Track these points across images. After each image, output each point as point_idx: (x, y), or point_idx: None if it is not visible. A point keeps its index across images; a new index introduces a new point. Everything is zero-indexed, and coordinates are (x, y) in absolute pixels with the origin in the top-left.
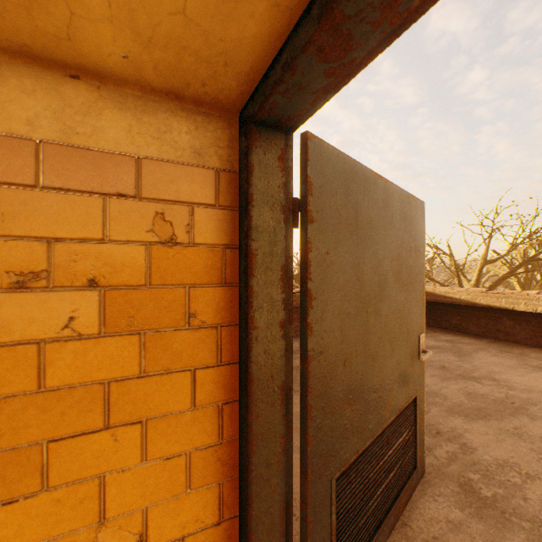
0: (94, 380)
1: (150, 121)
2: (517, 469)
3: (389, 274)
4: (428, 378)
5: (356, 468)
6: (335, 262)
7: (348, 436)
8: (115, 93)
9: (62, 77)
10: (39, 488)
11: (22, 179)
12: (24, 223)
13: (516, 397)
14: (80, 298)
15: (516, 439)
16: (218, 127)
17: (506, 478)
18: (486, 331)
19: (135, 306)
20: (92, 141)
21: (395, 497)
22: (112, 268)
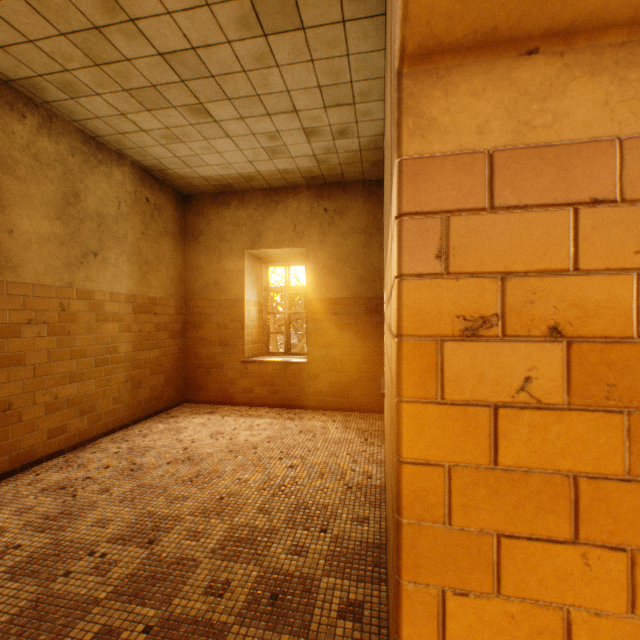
0: (555, 469)
1: (639, 77)
2: None
3: None
4: None
5: None
6: None
7: None
8: (584, 53)
9: (514, 59)
10: (489, 589)
11: (471, 202)
12: (474, 256)
13: None
14: (537, 352)
15: None
16: None
17: None
18: None
19: (614, 370)
20: (552, 132)
21: None
22: (579, 310)
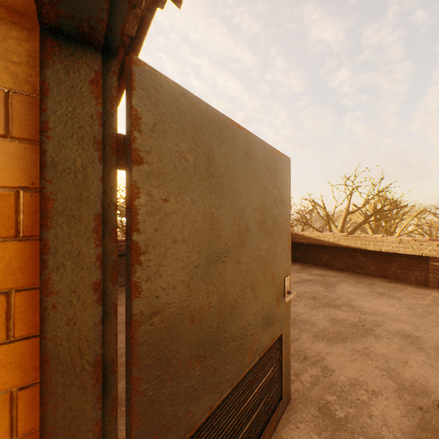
0: None
1: None
2: (365, 387)
3: (252, 223)
4: (302, 308)
5: (211, 424)
6: (179, 210)
7: (198, 396)
8: None
9: None
10: None
11: None
12: None
13: (366, 320)
14: None
15: (365, 358)
16: (10, 36)
17: (356, 396)
18: (347, 266)
19: None
20: None
21: (260, 434)
22: None
